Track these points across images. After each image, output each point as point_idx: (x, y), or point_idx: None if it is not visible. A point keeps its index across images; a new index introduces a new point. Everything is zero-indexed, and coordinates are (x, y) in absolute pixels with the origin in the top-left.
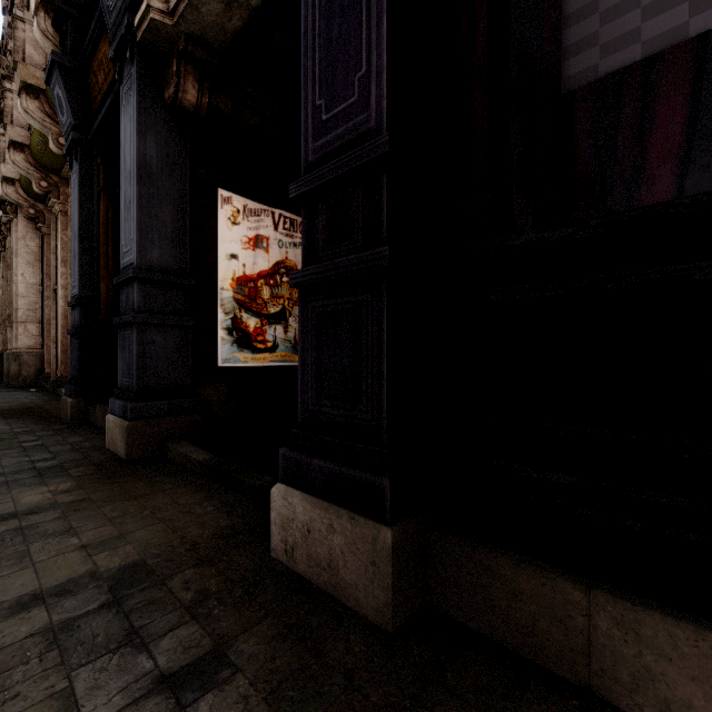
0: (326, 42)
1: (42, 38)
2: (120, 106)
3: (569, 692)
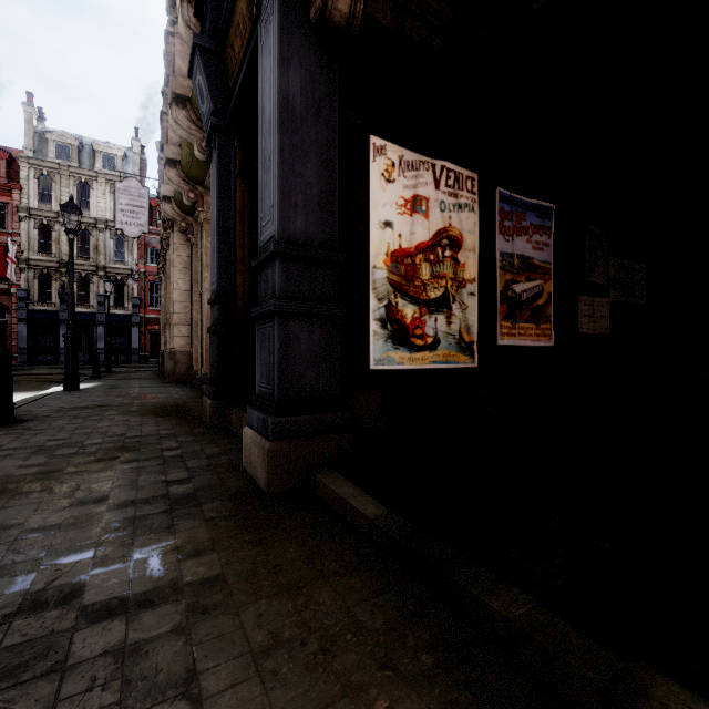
0: None
1: (186, 30)
2: (258, 47)
3: None
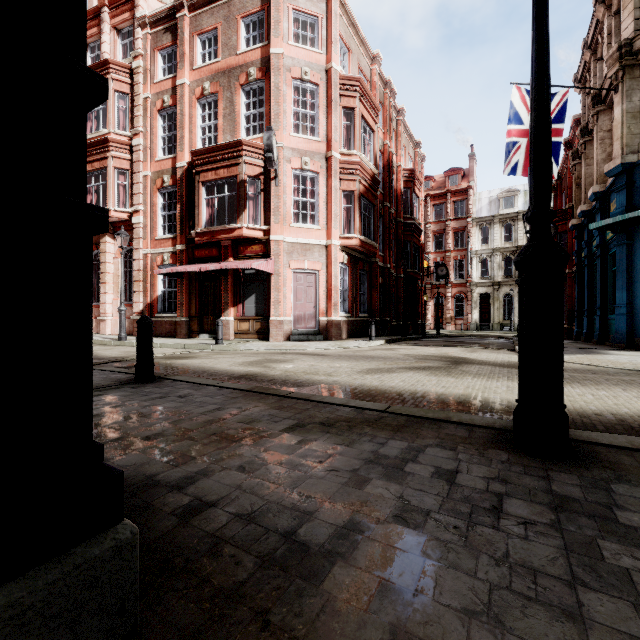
0: None
1: None
2: None
3: None
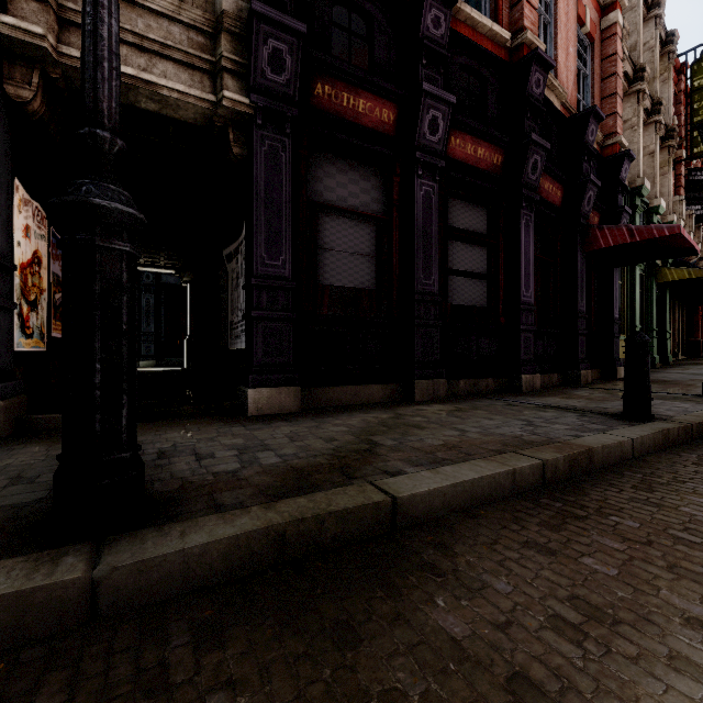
0: (267, 237)
1: None
2: None
3: (329, 407)
